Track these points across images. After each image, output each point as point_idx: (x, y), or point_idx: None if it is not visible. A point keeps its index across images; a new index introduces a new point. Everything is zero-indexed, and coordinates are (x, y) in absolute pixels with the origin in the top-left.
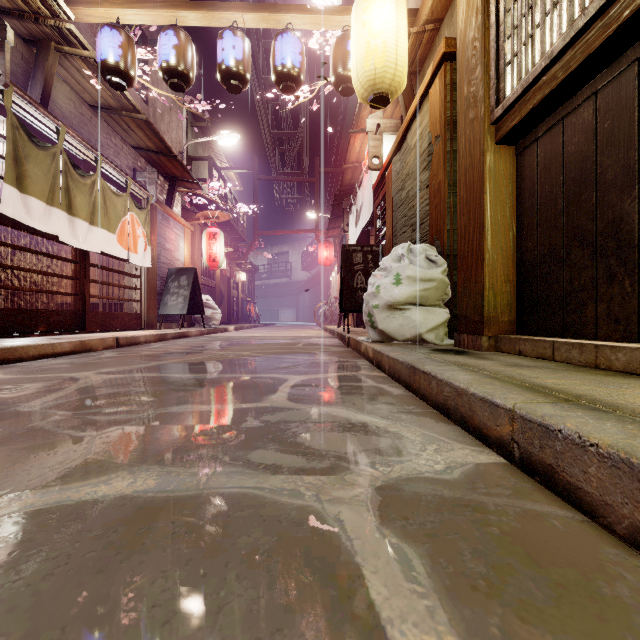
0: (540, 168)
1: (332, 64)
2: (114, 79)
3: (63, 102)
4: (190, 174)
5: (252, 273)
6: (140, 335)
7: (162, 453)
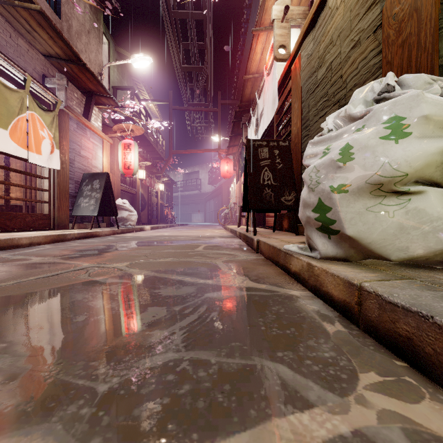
0: None
1: None
2: None
3: None
4: (104, 88)
5: (170, 185)
6: (21, 237)
7: None
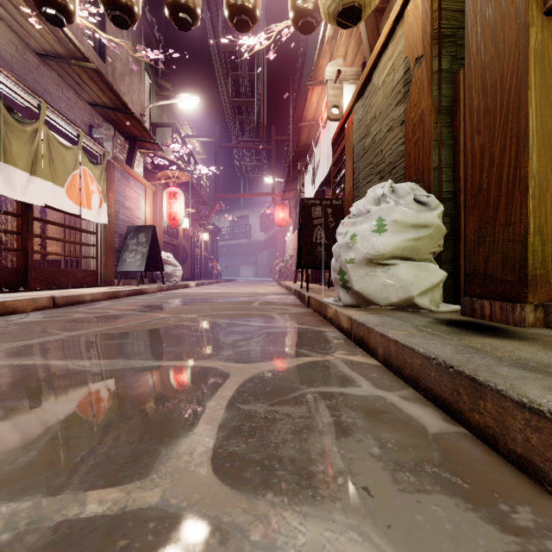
0: None
1: None
2: (49, 11)
3: (1, 43)
4: (149, 133)
5: (215, 234)
6: (85, 293)
7: None
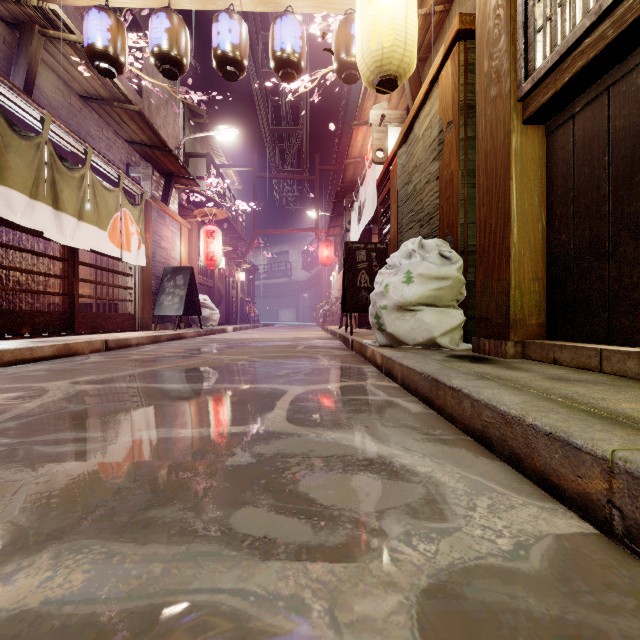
0: (577, 148)
1: (334, 49)
2: (102, 65)
3: (50, 91)
4: (187, 170)
5: (252, 273)
6: (131, 337)
7: (111, 514)
